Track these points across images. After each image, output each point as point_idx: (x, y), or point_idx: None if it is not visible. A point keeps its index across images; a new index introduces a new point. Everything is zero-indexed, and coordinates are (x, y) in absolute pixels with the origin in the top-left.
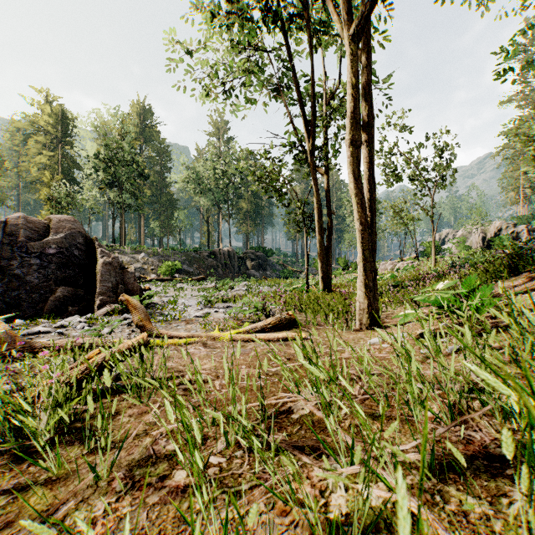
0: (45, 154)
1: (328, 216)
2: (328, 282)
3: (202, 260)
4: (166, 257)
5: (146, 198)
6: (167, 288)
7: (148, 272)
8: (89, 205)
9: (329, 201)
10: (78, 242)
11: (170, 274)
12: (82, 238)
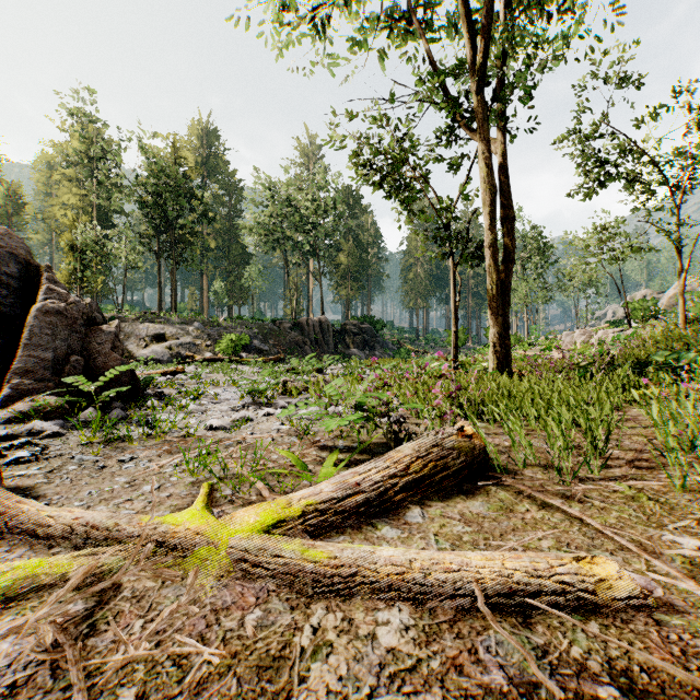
0: (75, 192)
1: (504, 225)
2: (506, 356)
3: (282, 334)
4: (231, 328)
5: (210, 252)
6: (216, 371)
7: (201, 349)
8: (124, 256)
9: (505, 194)
10: (8, 273)
11: (233, 353)
12: (18, 266)
